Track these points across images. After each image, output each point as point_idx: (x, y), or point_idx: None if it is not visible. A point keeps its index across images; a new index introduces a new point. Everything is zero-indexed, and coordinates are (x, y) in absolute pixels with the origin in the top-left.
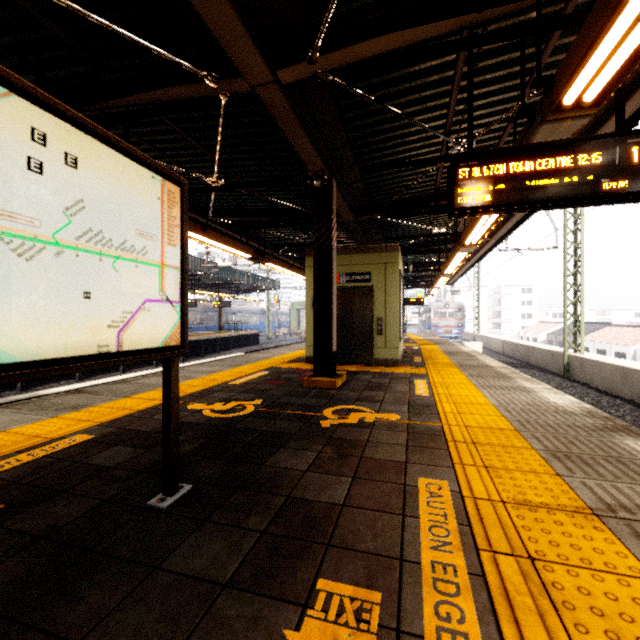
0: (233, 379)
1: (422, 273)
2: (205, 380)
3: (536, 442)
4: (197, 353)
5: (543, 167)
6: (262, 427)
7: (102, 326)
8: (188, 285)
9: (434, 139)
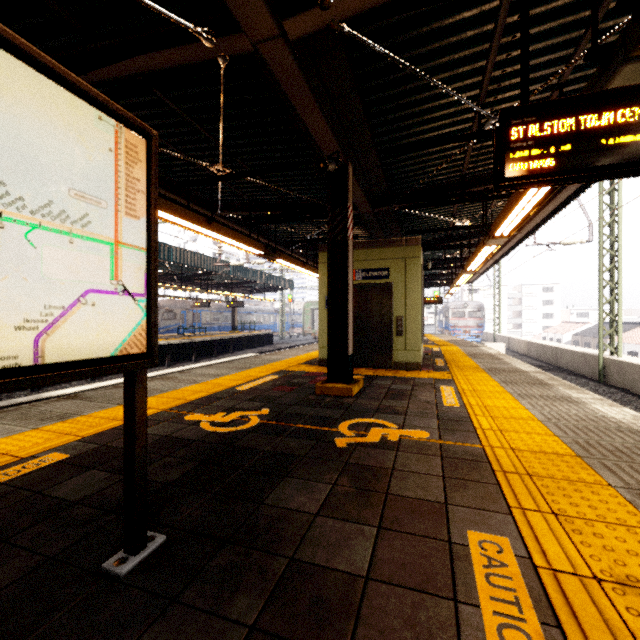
0: (240, 384)
1: (441, 271)
2: (210, 385)
3: (610, 475)
4: (210, 353)
5: (627, 119)
6: (266, 446)
7: (5, 327)
8: (201, 285)
9: (464, 114)
